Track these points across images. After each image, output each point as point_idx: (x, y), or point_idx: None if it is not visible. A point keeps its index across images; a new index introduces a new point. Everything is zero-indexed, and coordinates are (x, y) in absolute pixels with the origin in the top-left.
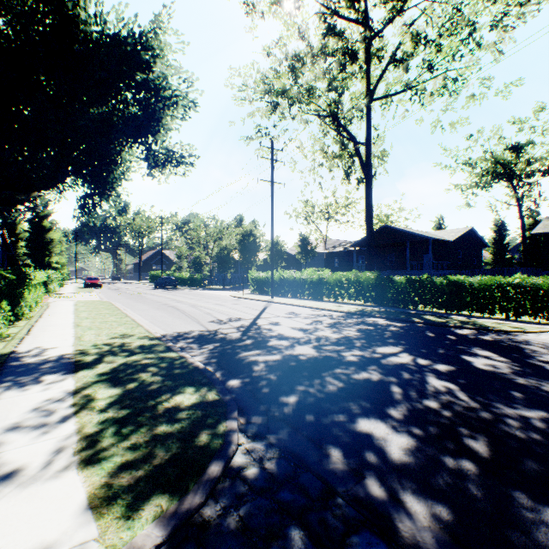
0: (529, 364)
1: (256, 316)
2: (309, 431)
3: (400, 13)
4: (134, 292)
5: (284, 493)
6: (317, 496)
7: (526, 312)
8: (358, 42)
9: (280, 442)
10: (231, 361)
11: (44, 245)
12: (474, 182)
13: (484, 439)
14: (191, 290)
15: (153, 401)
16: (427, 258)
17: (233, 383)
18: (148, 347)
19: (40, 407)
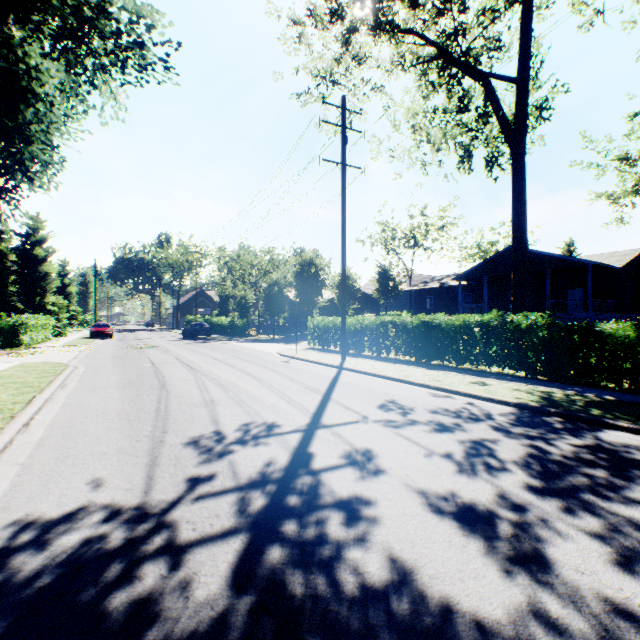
0: None
1: (313, 415)
2: None
3: None
4: (144, 344)
5: None
6: None
7: None
8: None
9: None
10: None
11: (35, 281)
12: (634, 186)
13: None
14: (227, 342)
15: None
16: (574, 295)
17: None
18: None
19: None
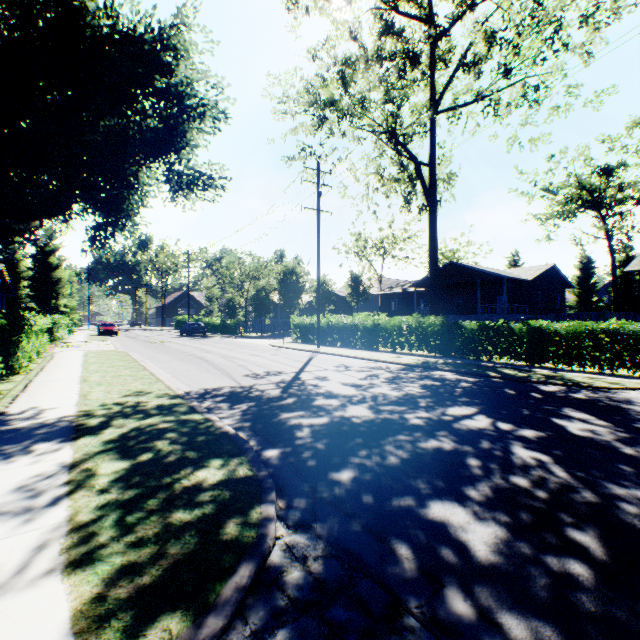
0: (636, 430)
1: (300, 369)
2: (367, 518)
3: (470, 8)
4: (155, 340)
5: (336, 610)
6: (381, 614)
7: (624, 365)
8: (420, 42)
9: (331, 534)
10: (268, 425)
11: (50, 286)
12: (556, 211)
13: (594, 530)
14: (223, 338)
15: (168, 478)
16: (501, 301)
17: (271, 453)
18: (168, 408)
19: (25, 486)
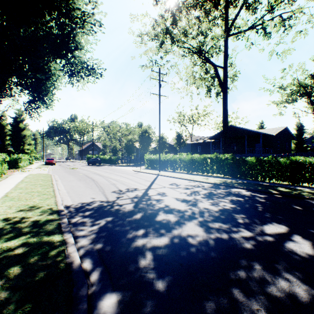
0: None
1: (148, 186)
2: None
3: None
4: (73, 167)
5: None
6: None
7: None
8: None
9: None
10: (116, 247)
11: (20, 139)
12: (285, 99)
13: None
14: (109, 166)
15: None
16: (257, 146)
17: (107, 303)
18: (40, 225)
19: None
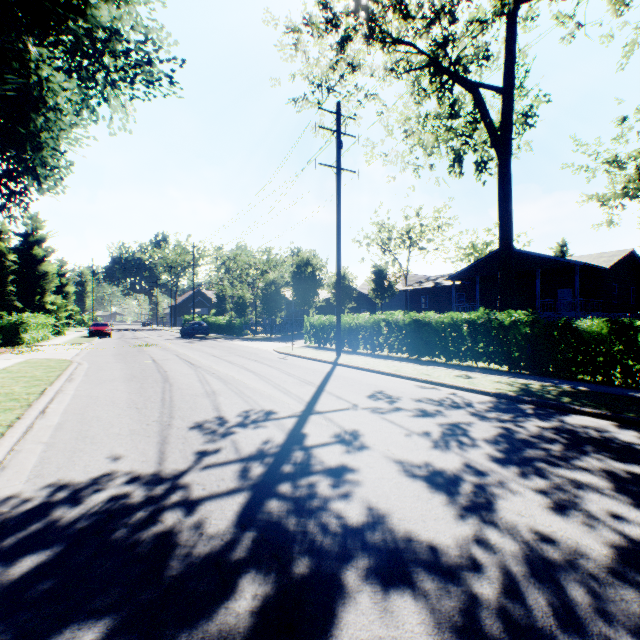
0: None
1: (307, 403)
2: None
3: None
4: (143, 343)
5: None
6: None
7: None
8: None
9: None
10: None
11: (35, 280)
12: (623, 188)
13: None
14: (225, 340)
15: None
16: (564, 295)
17: None
18: None
19: None
